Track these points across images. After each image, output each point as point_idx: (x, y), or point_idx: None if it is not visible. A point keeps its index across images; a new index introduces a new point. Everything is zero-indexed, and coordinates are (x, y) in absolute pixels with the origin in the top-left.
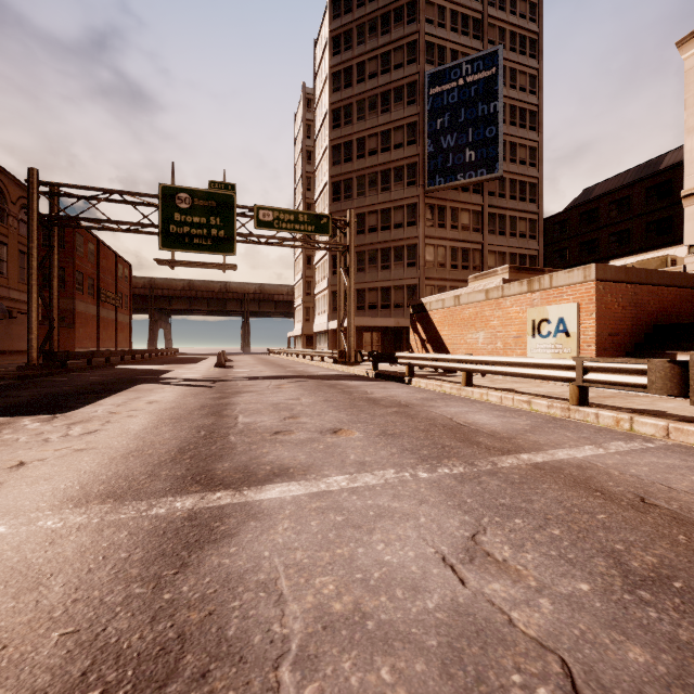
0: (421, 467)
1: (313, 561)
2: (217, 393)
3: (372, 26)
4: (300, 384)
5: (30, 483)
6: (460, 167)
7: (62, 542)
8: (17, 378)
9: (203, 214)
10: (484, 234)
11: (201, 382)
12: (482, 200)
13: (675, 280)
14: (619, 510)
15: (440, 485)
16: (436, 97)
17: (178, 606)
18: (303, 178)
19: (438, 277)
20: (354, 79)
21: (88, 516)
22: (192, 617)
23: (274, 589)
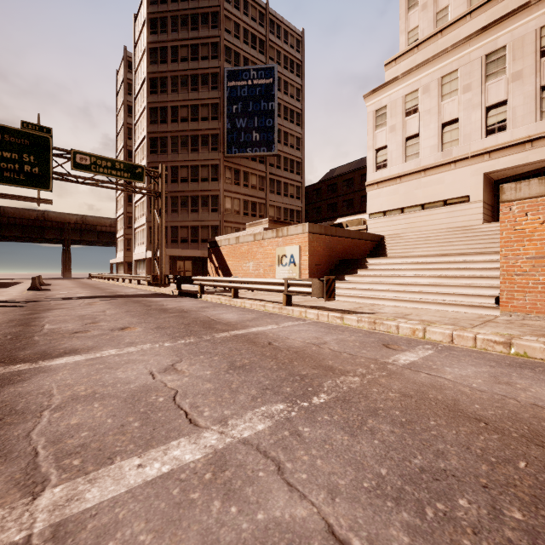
0: (168, 341)
1: (77, 382)
2: (27, 310)
3: (184, 20)
4: (111, 301)
5: None
6: (249, 143)
7: None
8: None
9: (14, 150)
10: (266, 193)
11: (11, 303)
12: (265, 168)
13: (351, 234)
14: (254, 348)
15: (174, 347)
16: (232, 88)
17: None
18: (124, 128)
19: (234, 221)
20: (168, 58)
21: None
22: None
23: (49, 393)
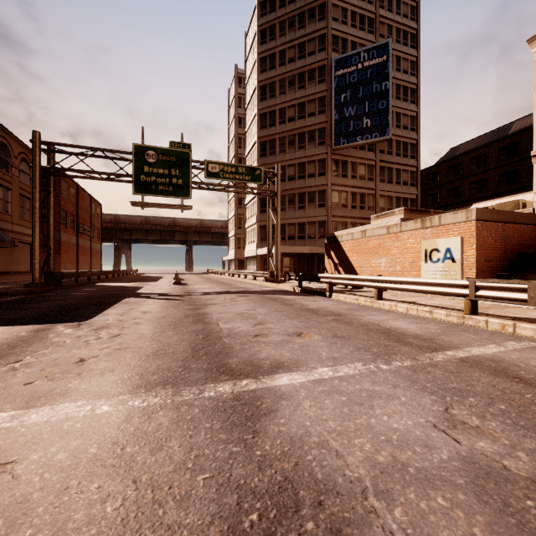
0: (379, 361)
1: (344, 428)
2: (190, 305)
3: (291, 22)
4: (248, 298)
5: (100, 374)
6: (359, 131)
7: (156, 416)
8: (27, 294)
9: (166, 166)
10: (376, 182)
11: (171, 296)
12: (374, 156)
13: (532, 220)
14: None
15: (401, 374)
16: (340, 77)
17: (271, 459)
18: (235, 138)
19: (342, 215)
20: (276, 63)
21: (161, 398)
22: (285, 466)
23: (330, 447)
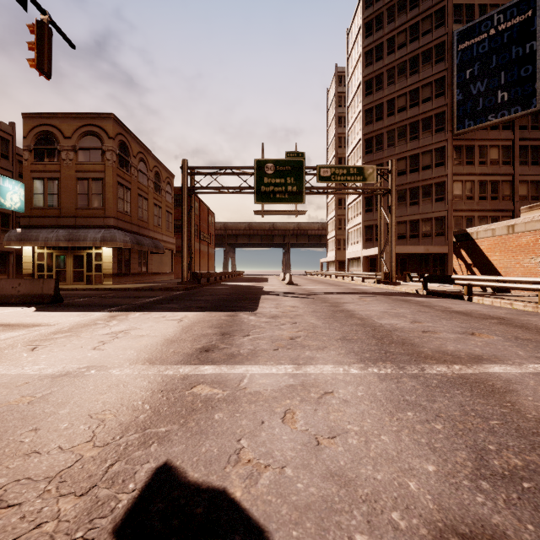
0: None
1: None
2: (325, 302)
3: (401, 5)
4: (375, 298)
5: (319, 349)
6: (491, 109)
7: (404, 381)
8: (184, 289)
9: (282, 176)
10: (514, 166)
11: (298, 295)
12: (512, 134)
13: None
14: None
15: None
16: (465, 50)
17: None
18: (335, 138)
19: (466, 208)
20: (384, 53)
21: (392, 369)
22: None
23: None
